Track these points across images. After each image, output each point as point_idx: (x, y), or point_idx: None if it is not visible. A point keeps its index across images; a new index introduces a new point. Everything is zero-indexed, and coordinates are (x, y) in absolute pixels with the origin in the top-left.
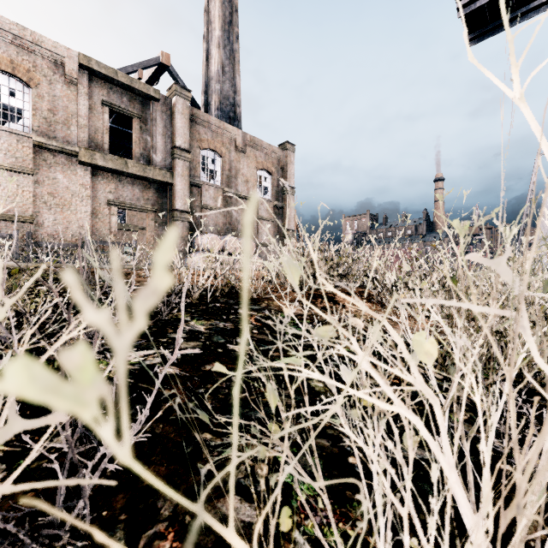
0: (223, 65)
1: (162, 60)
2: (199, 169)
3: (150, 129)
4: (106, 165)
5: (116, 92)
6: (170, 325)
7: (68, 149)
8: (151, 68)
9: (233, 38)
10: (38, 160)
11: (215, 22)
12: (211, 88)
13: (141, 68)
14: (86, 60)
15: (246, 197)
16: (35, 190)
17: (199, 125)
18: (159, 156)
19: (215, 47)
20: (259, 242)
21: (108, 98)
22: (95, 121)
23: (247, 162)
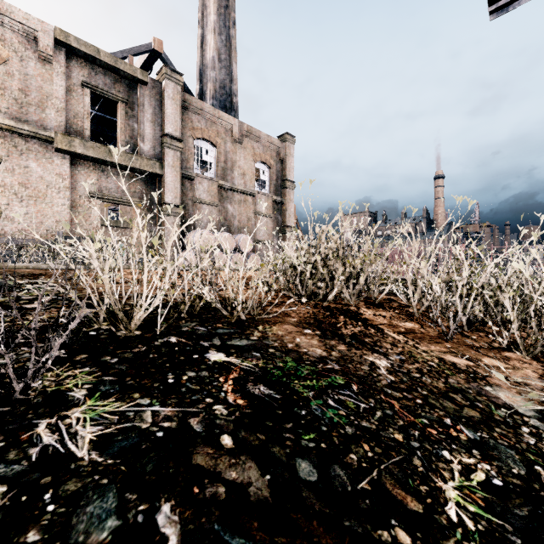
0: (218, 52)
1: (154, 46)
2: (191, 160)
3: (137, 115)
4: (86, 153)
5: (98, 73)
6: (4, 432)
7: (42, 134)
8: (143, 55)
9: (229, 23)
10: (8, 146)
11: (210, 6)
12: (206, 76)
13: (132, 54)
14: (63, 35)
15: (242, 191)
16: (3, 180)
17: (191, 112)
18: (147, 145)
19: (210, 32)
20: (257, 239)
21: (89, 80)
22: (74, 104)
23: (243, 153)
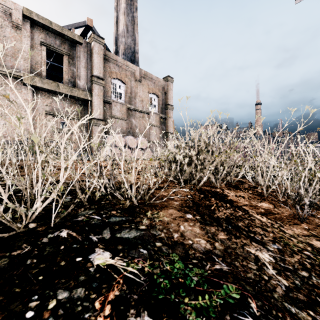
0: (127, 26)
1: (87, 23)
2: (110, 91)
3: (75, 63)
4: (43, 86)
5: (51, 36)
6: None
7: (14, 74)
8: (81, 28)
9: (133, 9)
10: None
11: None
12: (119, 41)
13: (74, 27)
14: (28, 12)
15: (141, 111)
16: None
17: (110, 62)
18: (82, 82)
19: (121, 14)
20: (150, 140)
21: (45, 41)
22: (36, 55)
23: (142, 88)
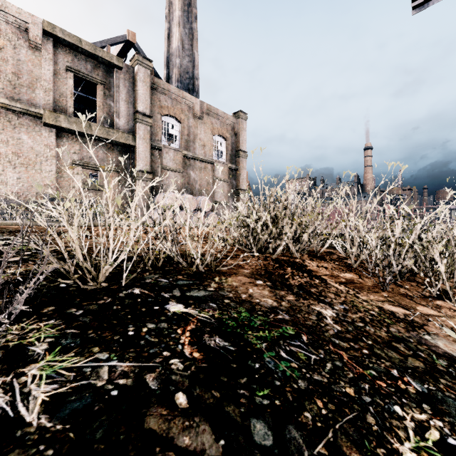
0: (182, 42)
1: (128, 37)
2: (159, 133)
3: (113, 95)
4: (70, 127)
5: (80, 59)
6: None
7: (32, 111)
8: (119, 45)
9: (192, 18)
10: (3, 121)
11: (175, 3)
12: (172, 63)
13: (109, 44)
14: (50, 27)
15: (203, 159)
16: None
17: (159, 93)
18: (122, 120)
19: (175, 25)
20: (215, 200)
21: (72, 65)
22: (60, 85)
23: (204, 128)
